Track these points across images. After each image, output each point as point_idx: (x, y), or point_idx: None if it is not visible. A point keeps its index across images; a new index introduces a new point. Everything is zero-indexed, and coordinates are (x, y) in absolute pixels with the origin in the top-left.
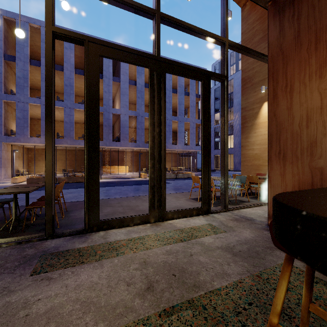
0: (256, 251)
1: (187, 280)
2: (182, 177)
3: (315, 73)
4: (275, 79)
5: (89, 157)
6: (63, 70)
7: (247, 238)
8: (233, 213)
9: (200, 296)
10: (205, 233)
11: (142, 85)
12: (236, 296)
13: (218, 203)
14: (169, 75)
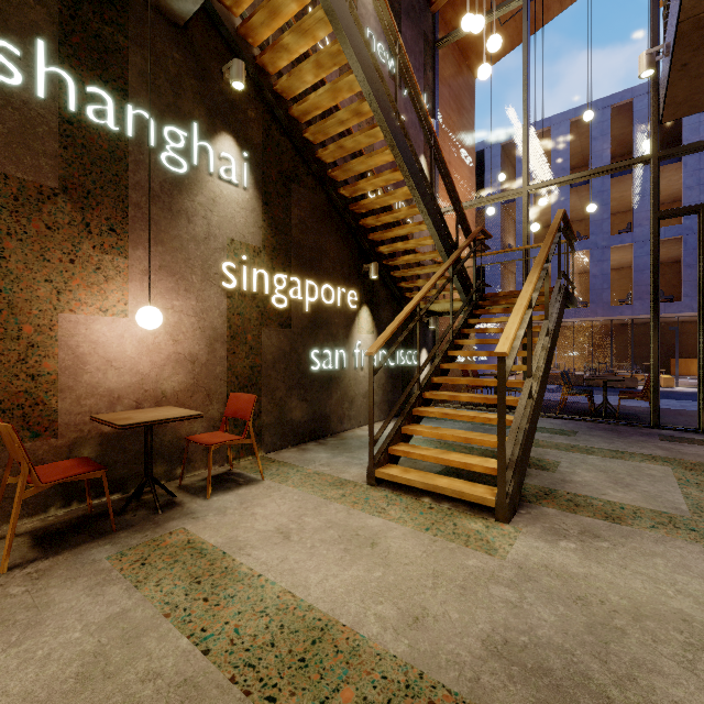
0: None
1: None
2: None
3: None
4: None
5: None
6: (588, 181)
7: None
8: None
9: None
10: None
11: None
12: None
13: None
14: None
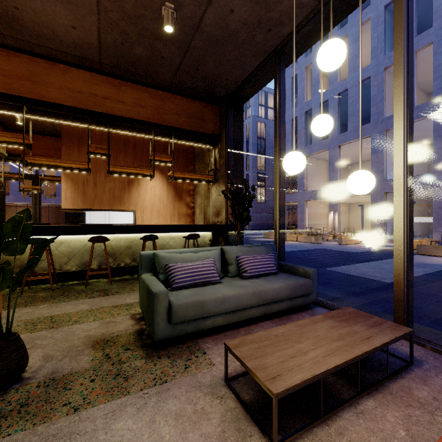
0: None
1: None
2: None
3: None
4: None
5: None
6: None
7: None
8: None
9: None
10: None
11: None
12: None
13: None
14: None
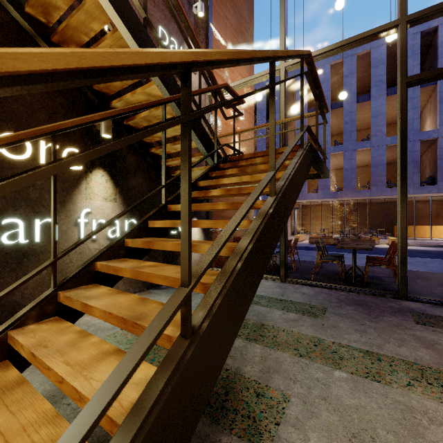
0: None
1: None
2: None
3: None
4: None
5: None
6: (342, 105)
7: None
8: None
9: None
10: None
11: None
12: None
13: None
14: None
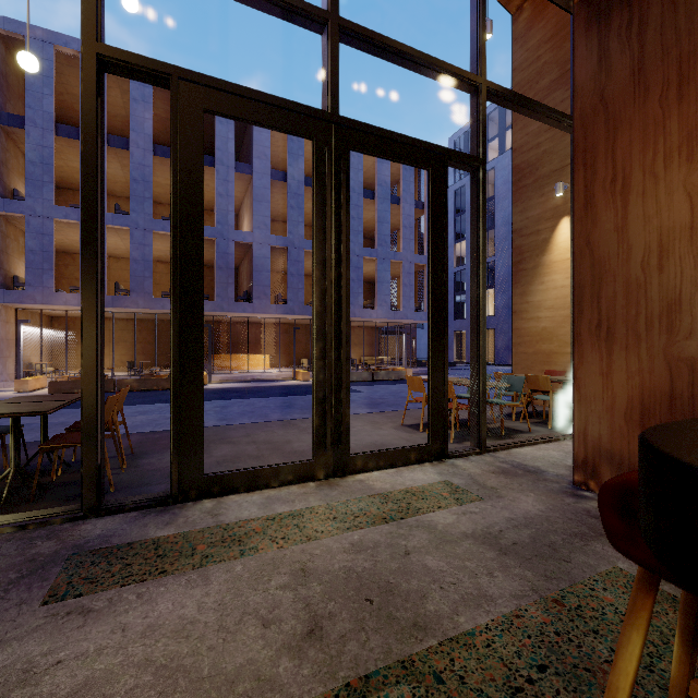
0: (551, 543)
1: (398, 612)
2: (385, 378)
3: (678, 152)
4: (589, 166)
5: (180, 335)
6: (129, 147)
7: (529, 513)
8: (498, 458)
9: (429, 649)
10: (436, 502)
11: (299, 180)
12: (509, 650)
13: (464, 434)
14: (358, 160)
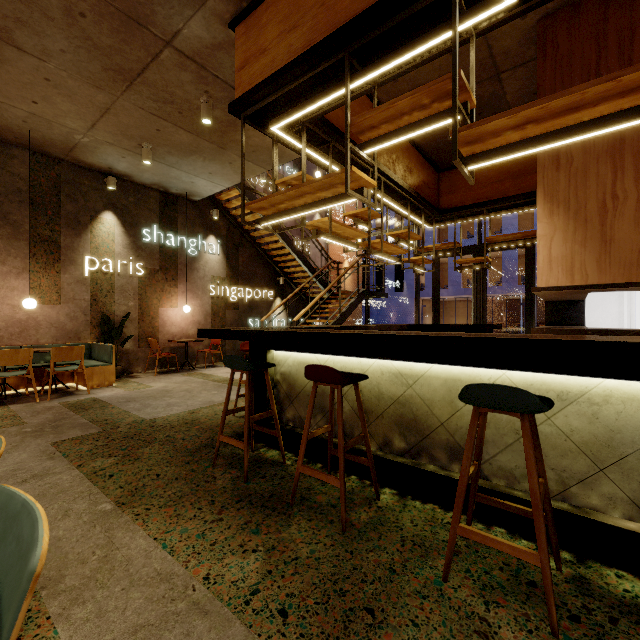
0: None
1: None
2: None
3: None
4: None
5: (434, 317)
6: None
7: None
8: None
9: None
10: None
11: None
12: None
13: None
14: None
